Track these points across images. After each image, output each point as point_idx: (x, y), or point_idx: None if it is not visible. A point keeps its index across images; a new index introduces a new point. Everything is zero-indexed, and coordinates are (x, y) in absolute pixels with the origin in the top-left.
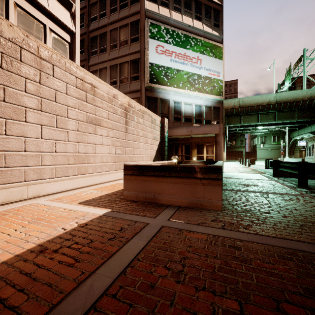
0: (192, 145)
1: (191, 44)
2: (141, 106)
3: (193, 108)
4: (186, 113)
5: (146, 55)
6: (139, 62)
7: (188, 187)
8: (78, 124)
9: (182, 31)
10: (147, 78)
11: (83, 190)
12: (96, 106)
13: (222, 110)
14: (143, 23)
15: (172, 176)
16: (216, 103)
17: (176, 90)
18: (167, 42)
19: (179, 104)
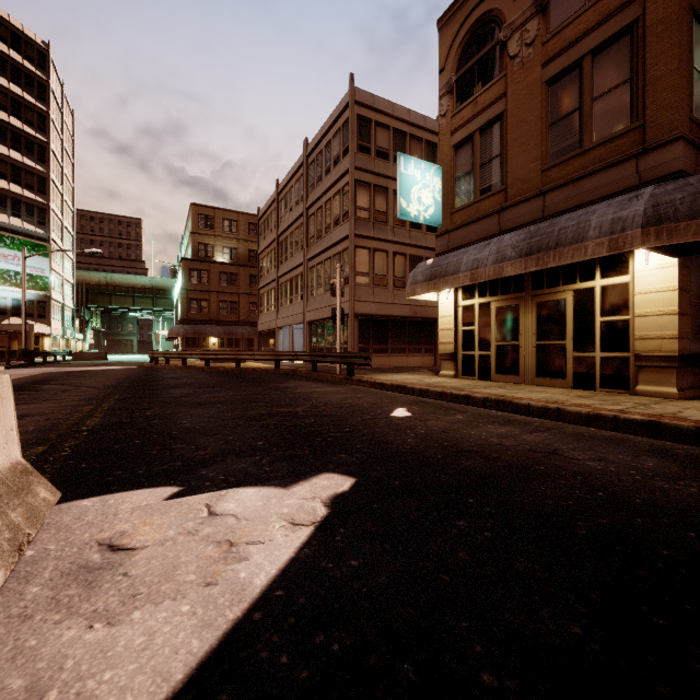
0: (11, 336)
1: (6, 242)
2: None
3: (10, 302)
4: None
5: None
6: None
7: None
8: None
9: None
10: None
11: None
12: None
13: (49, 304)
14: None
15: None
16: (42, 297)
17: None
18: None
19: None
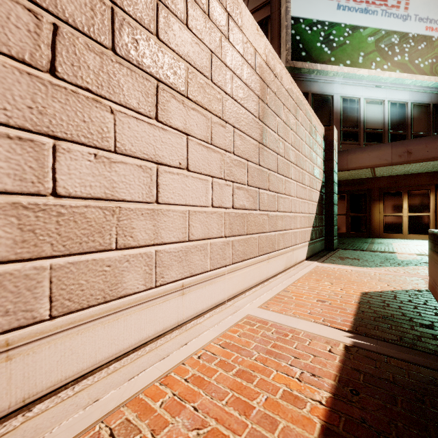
0: (372, 194)
1: None
2: (293, 83)
3: (385, 111)
4: (369, 122)
5: (284, 2)
6: (267, 25)
7: None
8: (53, 35)
9: None
10: (286, 50)
11: (64, 424)
12: (164, 2)
13: None
14: None
15: None
16: None
17: (350, 71)
18: None
19: (355, 103)
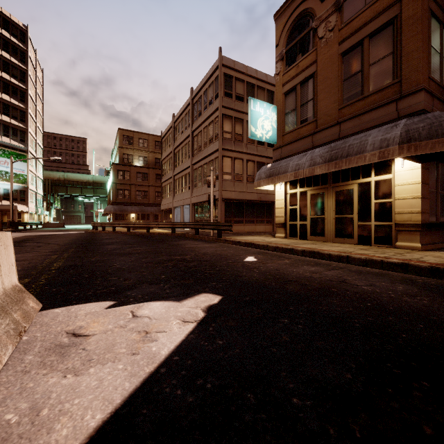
0: (3, 212)
1: None
2: None
3: (2, 191)
4: None
5: None
6: None
7: None
8: None
9: None
10: None
11: None
12: None
13: (27, 192)
14: None
15: None
16: (23, 188)
17: None
18: None
19: None
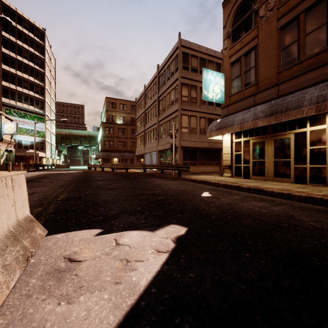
0: (30, 158)
1: (28, 117)
2: None
3: (29, 143)
4: (25, 145)
5: None
6: None
7: (19, 167)
8: None
9: (23, 111)
10: None
11: None
12: None
13: (45, 143)
14: (1, 107)
15: (16, 165)
16: (42, 141)
17: (19, 136)
18: (14, 116)
19: (21, 141)
